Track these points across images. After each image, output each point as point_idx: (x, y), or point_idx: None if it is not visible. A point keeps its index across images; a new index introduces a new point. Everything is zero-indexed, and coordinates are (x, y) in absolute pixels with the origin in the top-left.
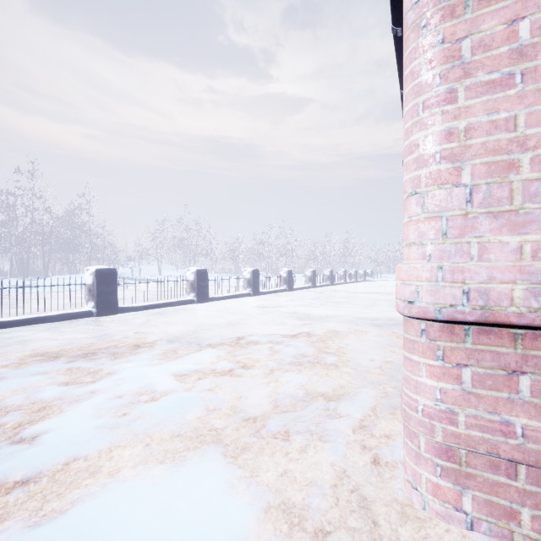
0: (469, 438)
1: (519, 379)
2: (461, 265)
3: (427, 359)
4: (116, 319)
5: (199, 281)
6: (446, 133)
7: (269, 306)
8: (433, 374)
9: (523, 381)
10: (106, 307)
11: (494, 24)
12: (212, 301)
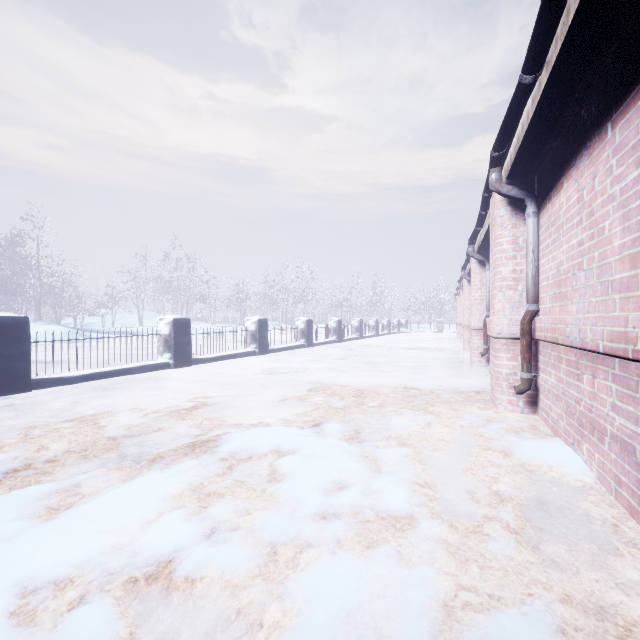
0: None
1: None
2: None
3: None
4: (19, 402)
5: (177, 336)
6: None
7: (280, 371)
8: None
9: None
10: (7, 380)
11: None
12: (198, 364)
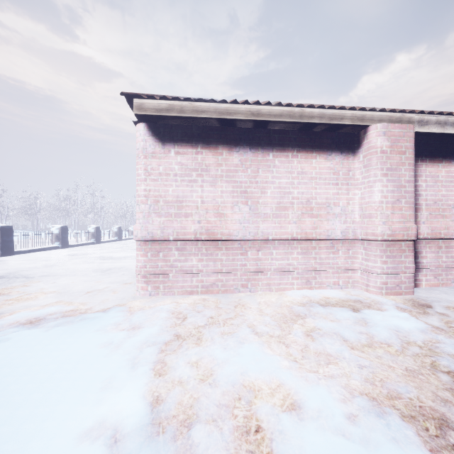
0: (150, 271)
1: (160, 254)
2: (147, 226)
3: (140, 252)
4: None
5: (3, 237)
6: (145, 190)
7: (79, 254)
8: (142, 256)
9: (161, 254)
10: None
11: (155, 164)
12: (18, 254)
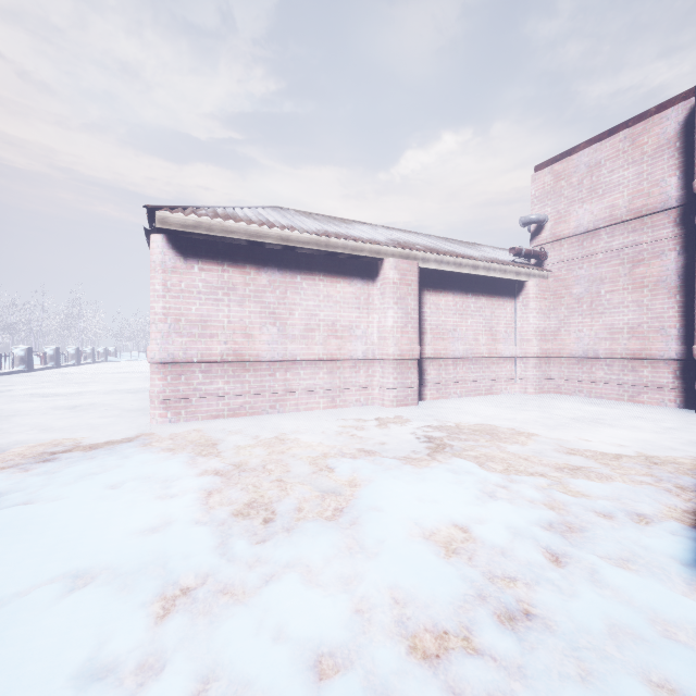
0: (170, 396)
1: (182, 377)
2: (167, 347)
3: (158, 376)
4: None
5: None
6: (164, 307)
7: None
8: (160, 380)
9: (183, 377)
10: None
11: (176, 280)
12: None
